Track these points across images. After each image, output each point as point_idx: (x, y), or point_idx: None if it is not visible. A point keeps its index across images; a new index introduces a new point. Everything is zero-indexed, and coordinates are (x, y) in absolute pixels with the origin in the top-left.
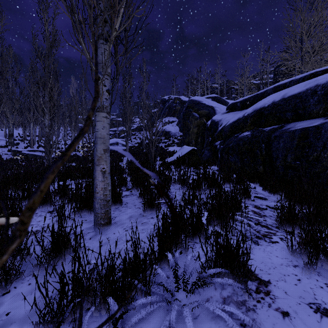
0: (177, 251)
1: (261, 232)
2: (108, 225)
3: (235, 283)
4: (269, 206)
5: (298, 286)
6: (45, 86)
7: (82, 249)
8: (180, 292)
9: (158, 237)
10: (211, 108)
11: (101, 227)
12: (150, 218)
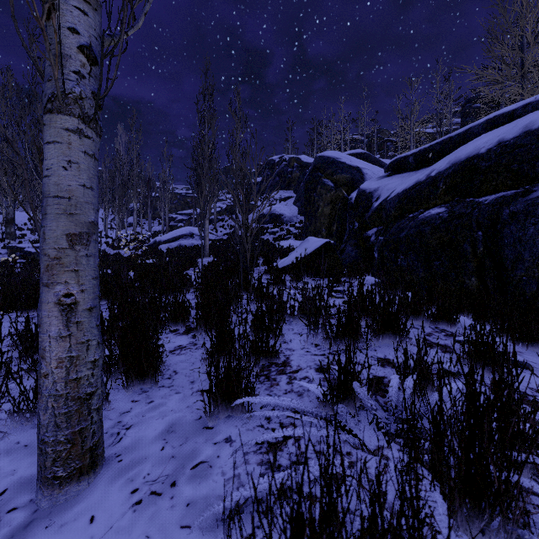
0: None
1: None
2: (84, 476)
3: None
4: None
5: None
6: None
7: None
8: None
9: None
10: (356, 170)
11: (54, 489)
12: (224, 442)
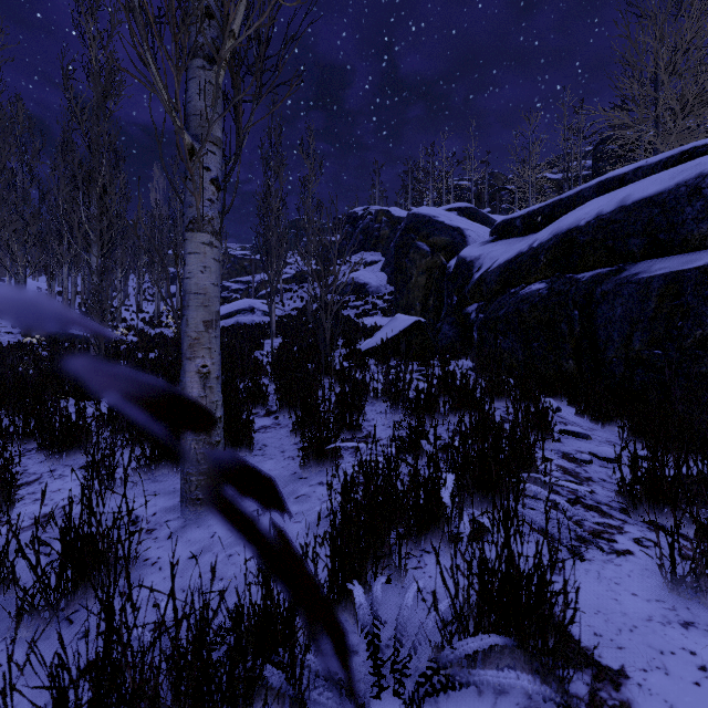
0: (377, 581)
1: (586, 524)
2: None
3: (536, 686)
4: (598, 455)
5: (704, 688)
6: (92, 184)
7: (145, 567)
8: (384, 699)
9: (330, 545)
10: (457, 232)
11: (197, 507)
12: (317, 484)
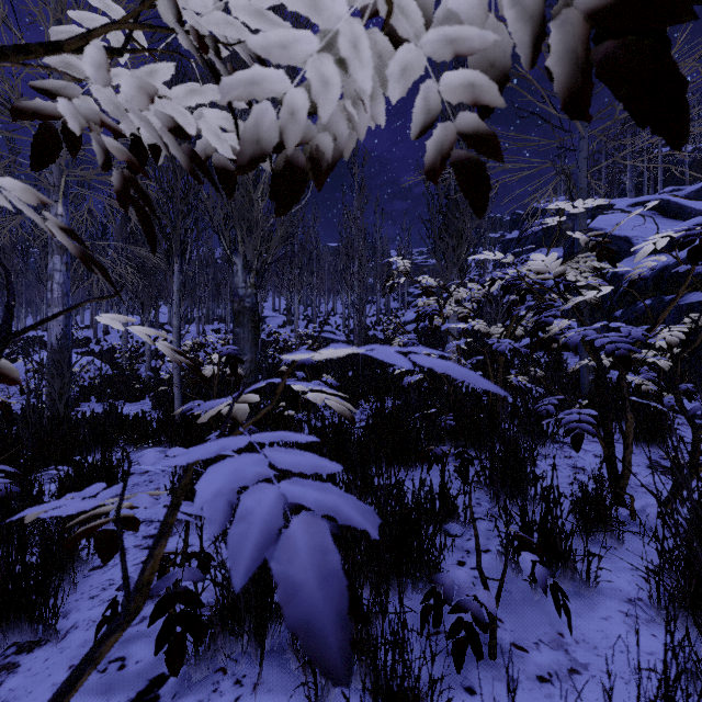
0: None
1: None
2: None
3: None
4: None
5: None
6: (355, 253)
7: None
8: None
9: None
10: (623, 241)
11: None
12: None
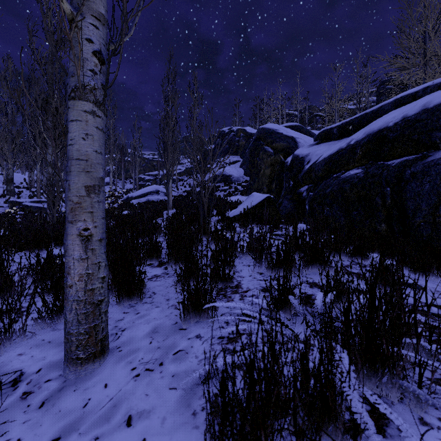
0: None
1: None
2: (97, 359)
3: None
4: None
5: None
6: (48, 106)
7: None
8: None
9: None
10: (291, 139)
11: (77, 366)
12: (195, 338)
